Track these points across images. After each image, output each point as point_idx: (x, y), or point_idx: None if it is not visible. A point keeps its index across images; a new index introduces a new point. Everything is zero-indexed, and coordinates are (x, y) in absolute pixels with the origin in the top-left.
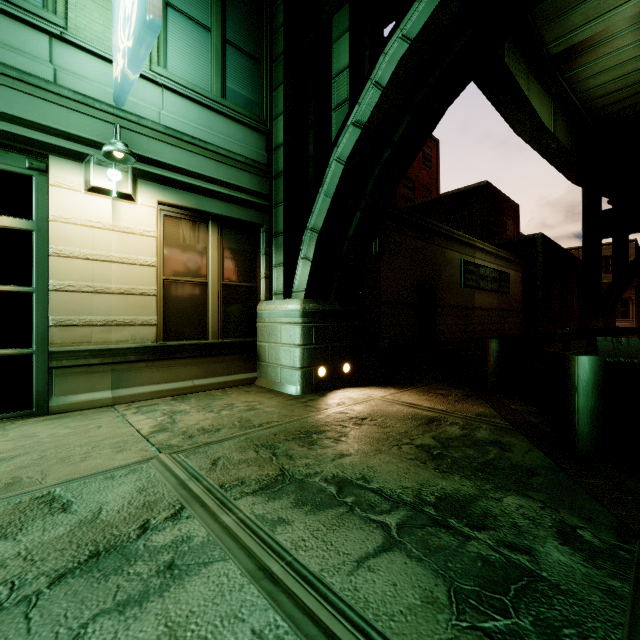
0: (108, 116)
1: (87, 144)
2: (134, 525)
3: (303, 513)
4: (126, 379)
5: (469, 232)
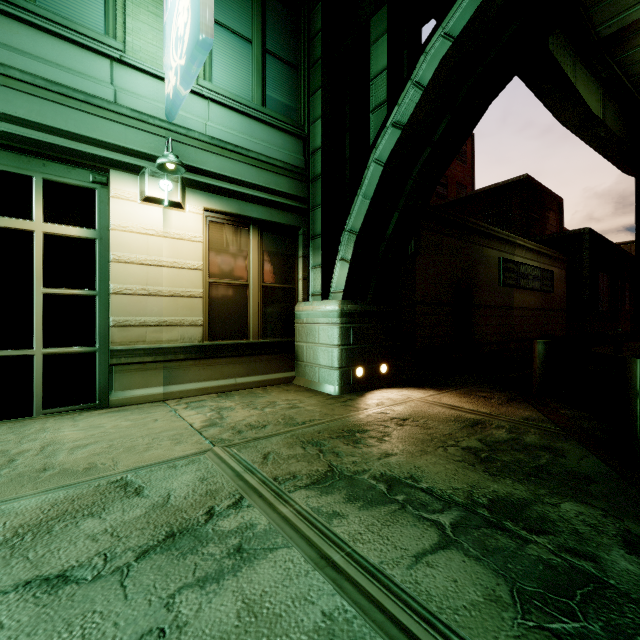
0: (160, 130)
1: (142, 157)
2: (201, 511)
3: (356, 508)
4: (176, 376)
5: (507, 228)
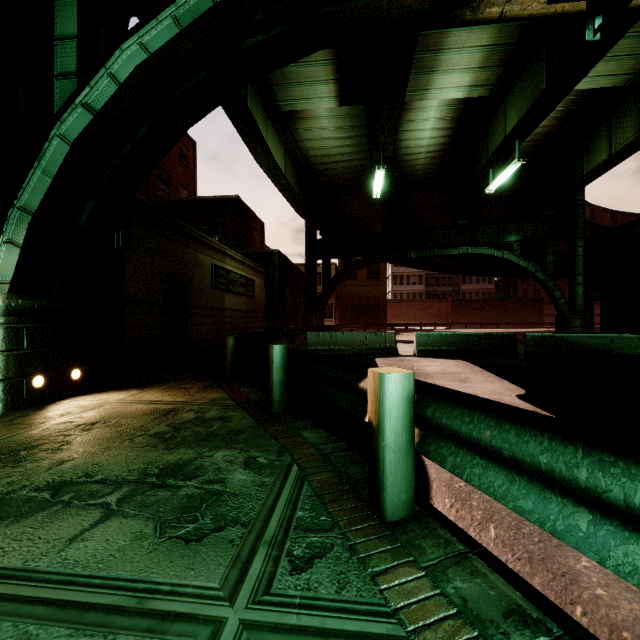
0: None
1: None
2: None
3: (2, 527)
4: None
5: (223, 239)
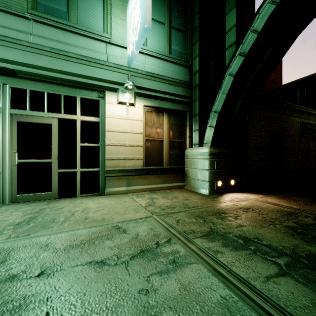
0: (125, 71)
1: (118, 84)
2: (153, 242)
3: (228, 250)
4: (131, 182)
5: (304, 105)
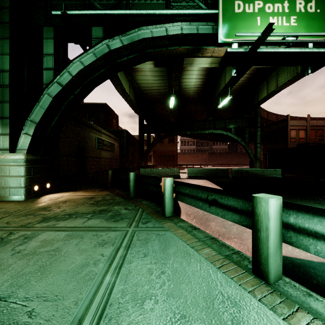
0: None
1: None
2: None
3: (61, 221)
4: None
5: (98, 123)
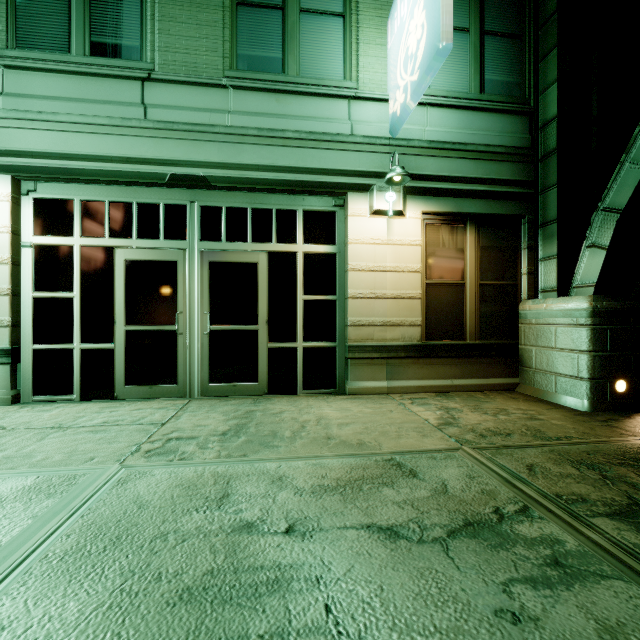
0: (385, 148)
1: (371, 176)
2: (486, 508)
3: None
4: (397, 372)
5: None
